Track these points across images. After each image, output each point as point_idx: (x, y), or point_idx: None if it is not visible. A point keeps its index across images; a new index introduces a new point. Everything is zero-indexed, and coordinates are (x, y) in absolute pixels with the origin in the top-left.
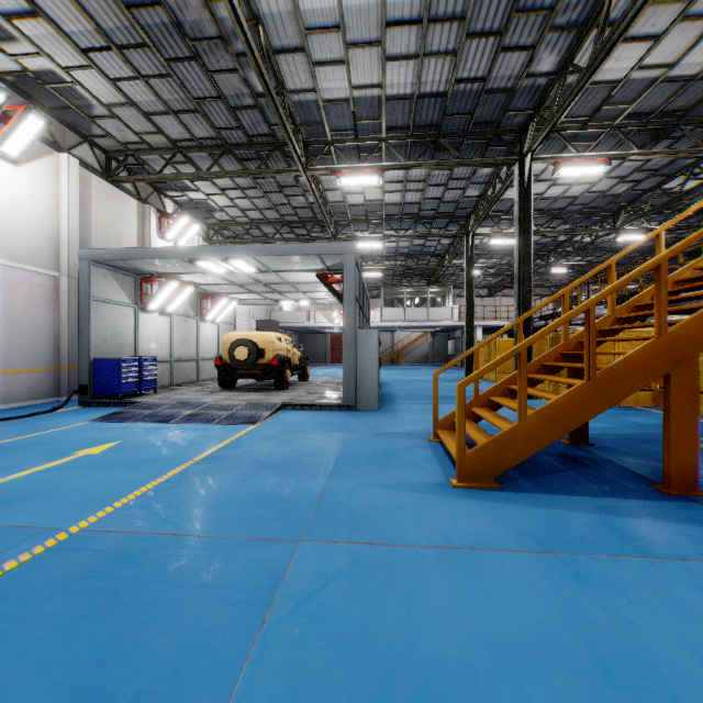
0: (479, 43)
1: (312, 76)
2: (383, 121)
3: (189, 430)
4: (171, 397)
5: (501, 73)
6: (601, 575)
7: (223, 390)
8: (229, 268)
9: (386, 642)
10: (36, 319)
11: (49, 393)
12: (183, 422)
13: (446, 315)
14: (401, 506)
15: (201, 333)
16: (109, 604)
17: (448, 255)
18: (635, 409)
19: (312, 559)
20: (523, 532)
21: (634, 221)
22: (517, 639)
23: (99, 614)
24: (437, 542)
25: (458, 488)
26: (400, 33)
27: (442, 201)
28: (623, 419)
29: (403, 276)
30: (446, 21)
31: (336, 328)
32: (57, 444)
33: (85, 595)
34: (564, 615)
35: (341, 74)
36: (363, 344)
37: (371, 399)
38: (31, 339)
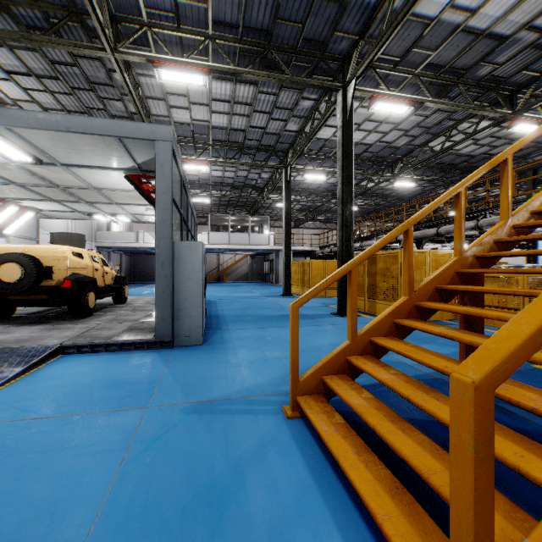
0: None
1: None
2: (210, 9)
3: None
4: None
5: None
6: None
7: None
8: None
9: None
10: None
11: None
12: None
13: (264, 240)
14: None
15: None
16: None
17: (267, 188)
18: (445, 323)
19: None
20: None
21: (408, 170)
22: None
23: None
24: None
25: None
26: None
27: (265, 132)
28: None
29: (228, 206)
30: None
31: None
32: None
33: None
34: None
35: None
36: (182, 260)
37: (194, 330)
38: None
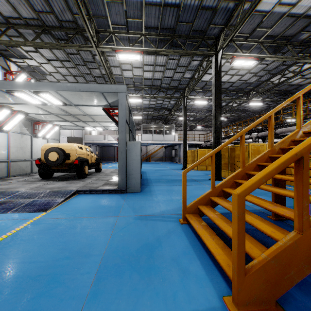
0: None
1: None
2: (143, 21)
3: None
4: None
5: None
6: None
7: (42, 180)
8: (43, 101)
9: None
10: None
11: None
12: None
13: (172, 138)
14: None
15: (34, 144)
16: None
17: (173, 109)
18: None
19: None
20: None
21: (257, 95)
22: None
23: None
24: None
25: None
26: None
27: (172, 79)
28: None
29: (152, 119)
30: None
31: None
32: None
33: None
34: None
35: None
36: (131, 150)
37: (136, 185)
38: None
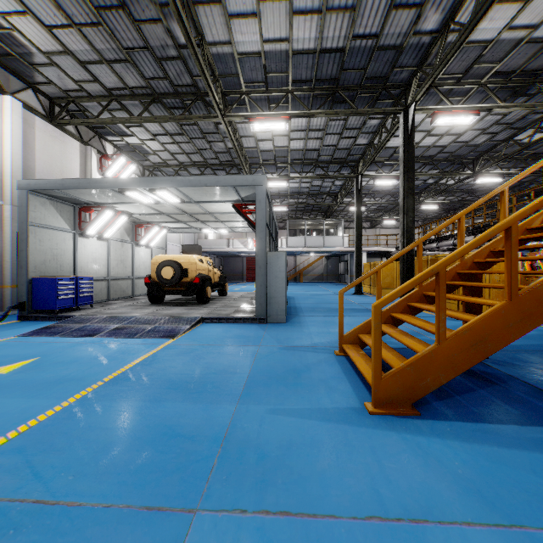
0: (375, 0)
1: (228, 29)
2: (290, 74)
3: (110, 344)
4: (104, 311)
5: (392, 30)
6: None
7: (152, 304)
8: (156, 199)
9: None
10: None
11: None
12: (108, 336)
13: (338, 243)
14: (318, 444)
15: (136, 256)
16: None
17: (340, 194)
18: None
19: None
20: (466, 485)
21: (490, 166)
22: None
23: None
24: (368, 507)
25: (375, 415)
26: None
27: (337, 148)
28: None
29: (304, 211)
30: None
31: (251, 253)
32: None
33: None
34: None
35: (253, 27)
36: (272, 264)
37: (280, 313)
38: None
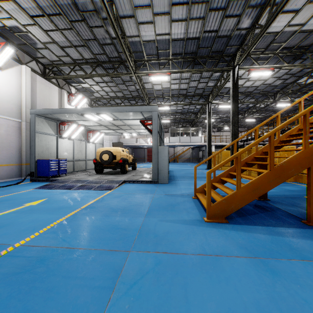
0: (215, 14)
1: (138, 29)
2: (170, 51)
3: (80, 193)
4: (73, 177)
5: (225, 28)
6: (283, 270)
7: (97, 174)
8: (99, 118)
9: (174, 312)
10: (10, 141)
11: (17, 175)
12: (78, 189)
13: (198, 140)
14: (180, 232)
15: (87, 148)
16: (29, 289)
17: (199, 113)
18: (286, 182)
19: (136, 261)
20: (241, 246)
21: (284, 97)
22: (245, 310)
23: (23, 295)
24: (199, 251)
25: (207, 222)
26: (178, 9)
27: (197, 88)
28: (281, 187)
29: (179, 122)
30: (200, 3)
31: (149, 146)
32: (17, 200)
33: (17, 283)
34: (267, 295)
35: (151, 28)
36: (161, 153)
37: (165, 178)
38: (8, 151)
